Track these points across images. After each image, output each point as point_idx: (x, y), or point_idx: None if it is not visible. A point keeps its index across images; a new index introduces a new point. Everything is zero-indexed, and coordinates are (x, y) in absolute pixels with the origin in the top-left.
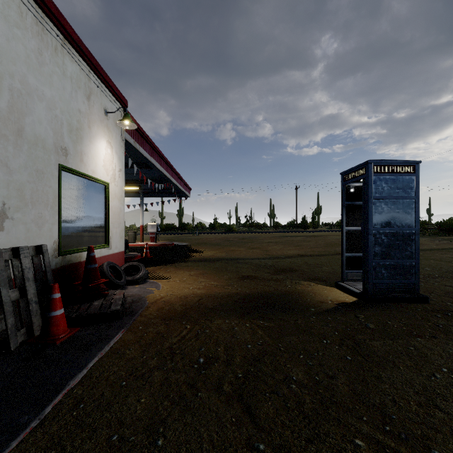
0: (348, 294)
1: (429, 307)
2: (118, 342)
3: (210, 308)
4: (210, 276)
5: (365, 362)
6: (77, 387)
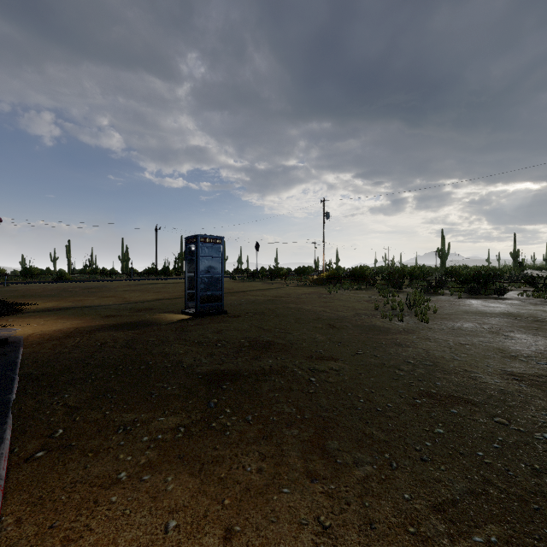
0: (188, 316)
1: (227, 315)
2: (26, 351)
3: (89, 331)
4: (71, 319)
5: (184, 332)
6: (25, 361)
